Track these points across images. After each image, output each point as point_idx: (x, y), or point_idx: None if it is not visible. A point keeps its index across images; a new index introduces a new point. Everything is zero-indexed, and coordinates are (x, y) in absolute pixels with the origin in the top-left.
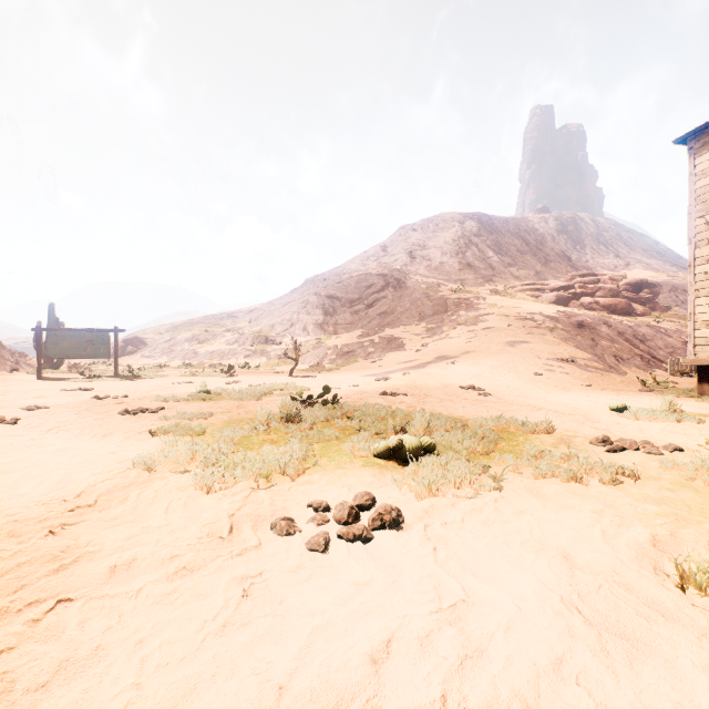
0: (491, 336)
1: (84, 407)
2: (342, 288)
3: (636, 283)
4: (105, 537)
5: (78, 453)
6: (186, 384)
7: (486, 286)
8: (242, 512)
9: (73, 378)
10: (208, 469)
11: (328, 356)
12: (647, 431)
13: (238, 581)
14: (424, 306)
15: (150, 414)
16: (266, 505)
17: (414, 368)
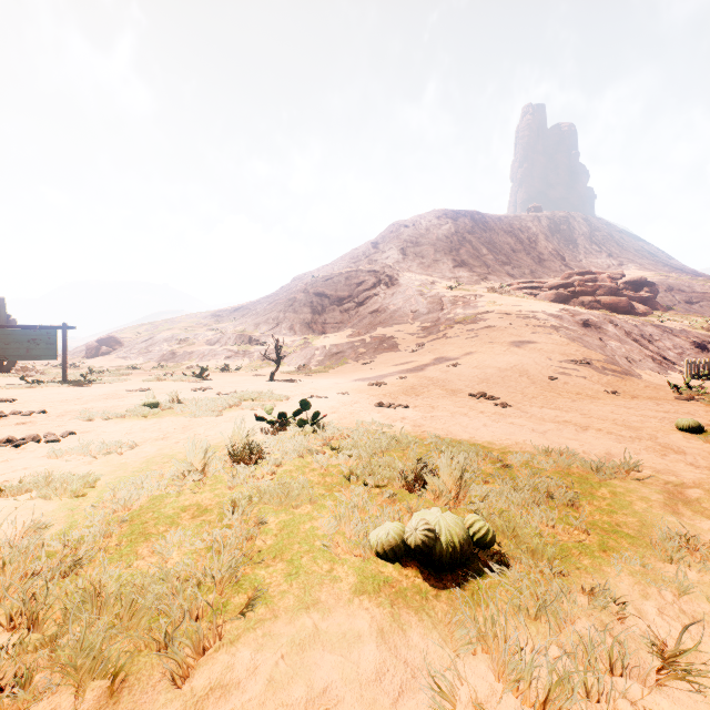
0: (493, 335)
1: None
2: (332, 285)
3: (635, 281)
4: None
5: None
6: (142, 392)
7: (482, 284)
8: None
9: (15, 383)
10: None
11: (316, 357)
12: None
13: None
14: (419, 304)
15: (44, 445)
16: None
17: (411, 371)
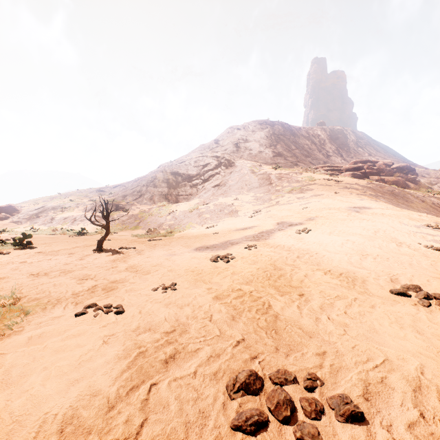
0: (325, 202)
1: None
2: (184, 166)
3: (403, 167)
4: None
5: None
6: None
7: (295, 167)
8: None
9: None
10: None
11: (167, 221)
12: None
13: None
14: (251, 179)
15: None
16: None
17: (259, 237)
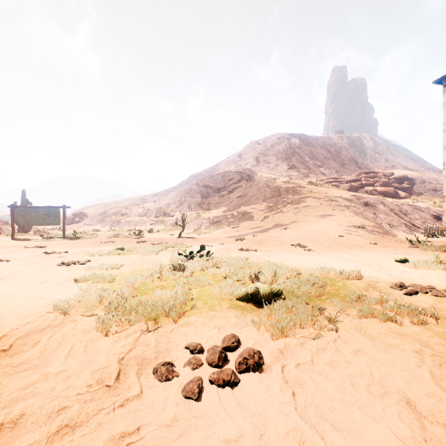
0: (309, 211)
1: (34, 260)
2: (213, 180)
3: (400, 177)
4: (5, 387)
5: (15, 298)
6: (110, 243)
7: (305, 179)
8: (131, 355)
9: (36, 238)
10: (109, 313)
11: (204, 224)
12: (427, 277)
13: (115, 440)
14: (266, 192)
15: (79, 265)
16: (151, 347)
17: (260, 232)
